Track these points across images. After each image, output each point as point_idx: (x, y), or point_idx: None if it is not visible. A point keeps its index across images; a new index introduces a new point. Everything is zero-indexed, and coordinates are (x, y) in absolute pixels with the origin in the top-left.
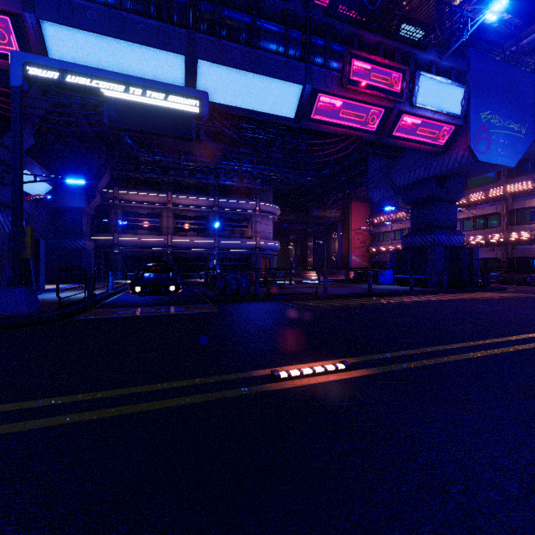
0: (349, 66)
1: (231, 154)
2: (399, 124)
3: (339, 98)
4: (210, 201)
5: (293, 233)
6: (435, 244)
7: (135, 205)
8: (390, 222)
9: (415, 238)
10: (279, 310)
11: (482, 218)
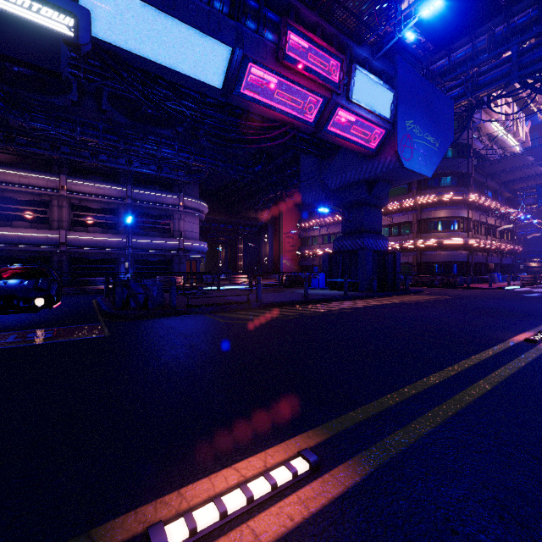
0: (285, 38)
1: (145, 134)
2: (335, 118)
3: (275, 74)
4: (120, 191)
5: (223, 234)
6: (364, 248)
7: (9, 187)
8: (319, 227)
9: (346, 242)
10: (200, 329)
11: (397, 226)
